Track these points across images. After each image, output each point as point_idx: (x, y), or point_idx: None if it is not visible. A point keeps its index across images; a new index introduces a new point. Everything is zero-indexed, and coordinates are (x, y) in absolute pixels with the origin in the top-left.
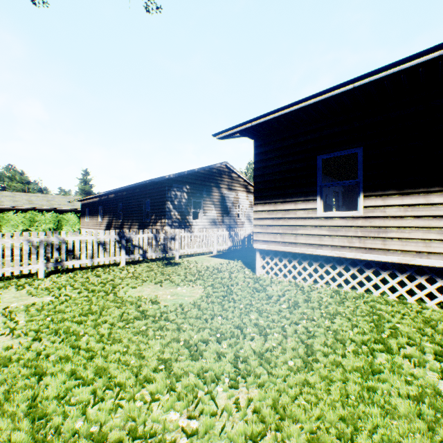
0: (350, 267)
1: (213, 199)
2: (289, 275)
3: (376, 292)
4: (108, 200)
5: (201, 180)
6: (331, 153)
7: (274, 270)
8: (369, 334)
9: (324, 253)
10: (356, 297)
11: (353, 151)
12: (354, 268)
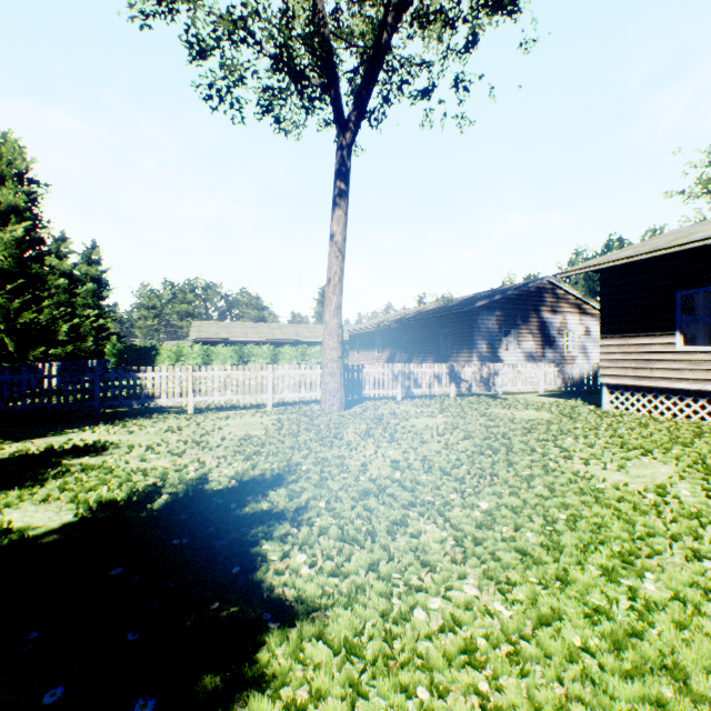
0: None
1: (530, 327)
2: (643, 410)
3: None
4: (388, 330)
5: (513, 303)
6: (691, 289)
7: (624, 405)
8: (705, 436)
9: (683, 386)
10: None
11: None
12: None
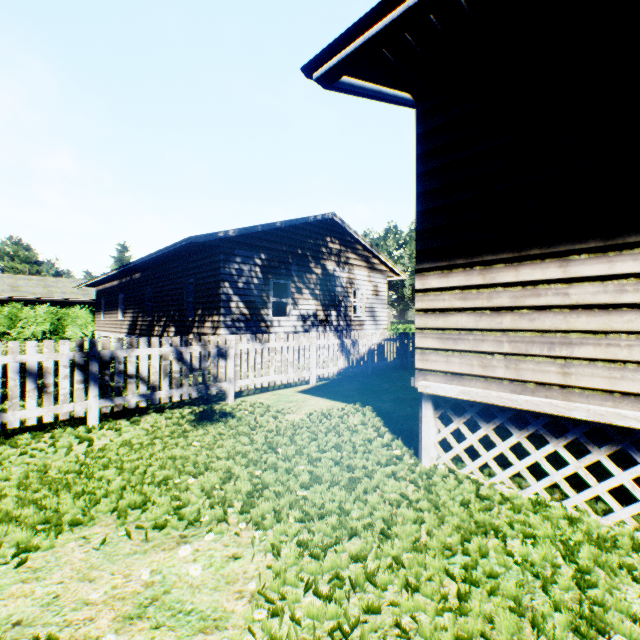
0: None
1: (310, 280)
2: (536, 483)
3: None
4: (131, 283)
5: (287, 244)
6: None
7: (481, 460)
8: None
9: None
10: None
11: None
12: None
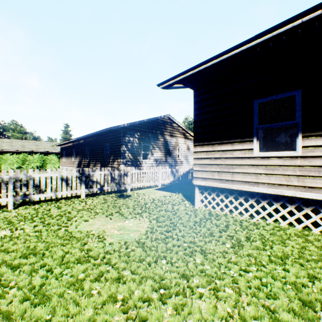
0: (287, 204)
1: (158, 143)
2: (226, 209)
3: (316, 230)
4: (79, 144)
5: (149, 128)
6: (267, 97)
7: (212, 204)
8: None
9: (261, 191)
10: (297, 235)
11: (291, 93)
12: (292, 205)
